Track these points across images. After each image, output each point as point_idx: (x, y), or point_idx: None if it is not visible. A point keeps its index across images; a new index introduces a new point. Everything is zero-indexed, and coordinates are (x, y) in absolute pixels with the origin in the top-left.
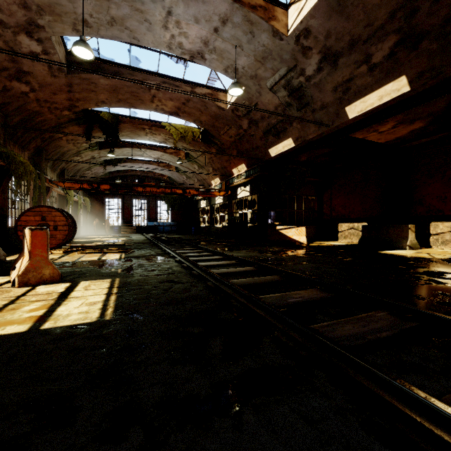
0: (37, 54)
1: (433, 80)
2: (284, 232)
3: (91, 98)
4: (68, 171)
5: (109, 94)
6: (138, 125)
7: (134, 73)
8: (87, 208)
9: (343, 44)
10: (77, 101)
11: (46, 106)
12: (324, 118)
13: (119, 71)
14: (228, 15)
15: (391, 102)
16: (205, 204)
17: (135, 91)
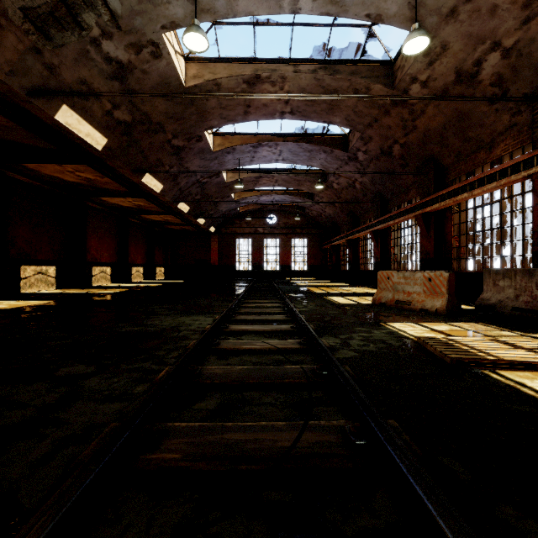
0: None
1: (106, 157)
2: None
3: None
4: None
5: None
6: None
7: None
8: None
9: (133, 84)
10: None
11: None
12: (35, 77)
13: None
14: (232, 0)
15: (80, 141)
16: None
17: None
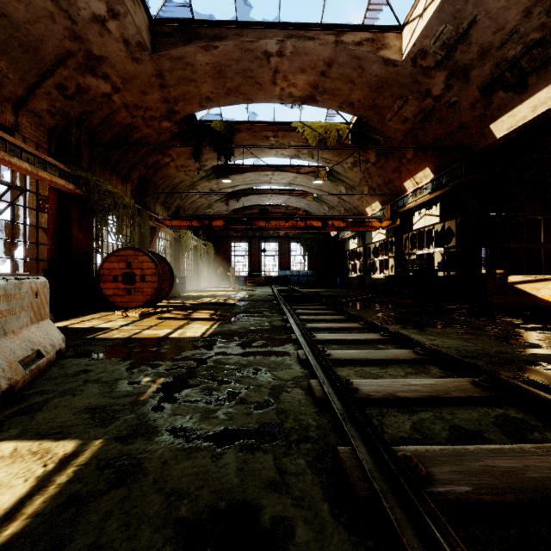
0: (103, 20)
1: None
2: (527, 289)
3: (191, 94)
4: (185, 210)
5: (214, 83)
6: (259, 133)
7: (243, 32)
8: (210, 254)
9: None
10: (176, 103)
11: (138, 115)
12: None
13: (221, 34)
14: None
15: None
16: (355, 244)
17: (248, 67)
